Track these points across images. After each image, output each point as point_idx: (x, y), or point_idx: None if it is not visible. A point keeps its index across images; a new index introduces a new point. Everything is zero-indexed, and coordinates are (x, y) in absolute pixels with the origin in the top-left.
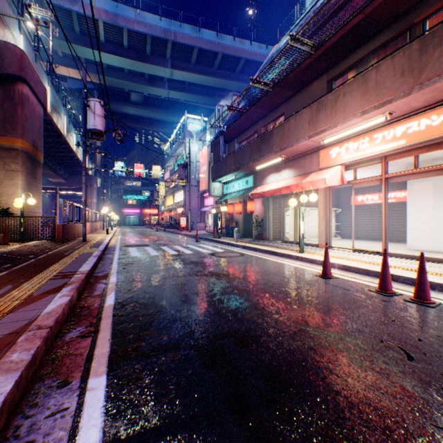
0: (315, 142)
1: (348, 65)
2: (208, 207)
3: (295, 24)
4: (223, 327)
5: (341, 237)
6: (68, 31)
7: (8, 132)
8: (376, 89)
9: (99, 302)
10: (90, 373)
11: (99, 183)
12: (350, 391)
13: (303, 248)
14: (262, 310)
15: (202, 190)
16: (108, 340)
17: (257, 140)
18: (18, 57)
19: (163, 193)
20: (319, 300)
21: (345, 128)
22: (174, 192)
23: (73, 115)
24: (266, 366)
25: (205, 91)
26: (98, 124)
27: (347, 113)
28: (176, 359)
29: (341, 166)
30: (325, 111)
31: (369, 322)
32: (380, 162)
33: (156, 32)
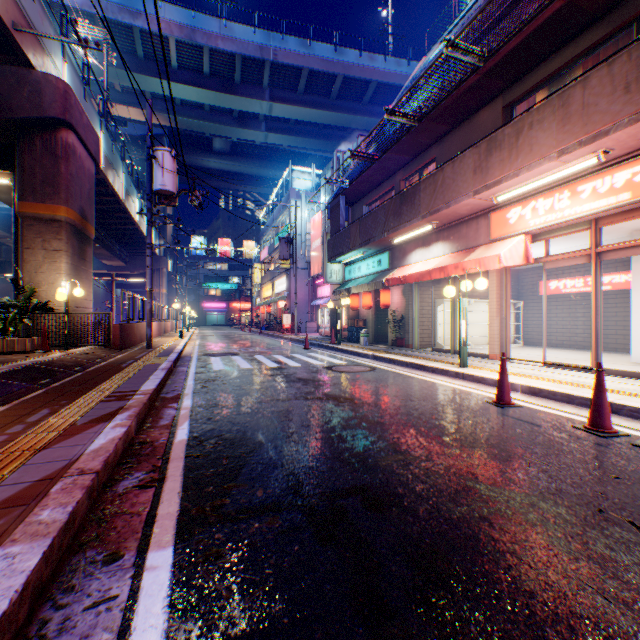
0: (484, 201)
1: (536, 81)
2: (323, 299)
3: (452, 26)
4: (346, 480)
5: (524, 344)
6: (128, 56)
7: (48, 197)
8: (583, 115)
9: (166, 436)
10: (150, 543)
11: (170, 267)
12: (553, 593)
13: (465, 360)
14: (405, 454)
15: (314, 274)
16: (177, 494)
17: (394, 199)
18: (61, 94)
19: (258, 280)
20: (493, 440)
21: (532, 177)
22: (274, 277)
23: (135, 172)
24: (414, 544)
25: (319, 131)
26: (168, 183)
27: (535, 153)
28: (275, 527)
29: (525, 236)
30: (500, 152)
31: (578, 479)
32: (588, 228)
33: (248, 50)
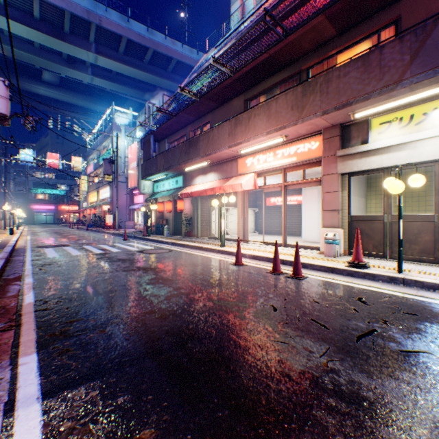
0: (234, 152)
1: (260, 91)
2: (138, 204)
3: (222, 40)
4: (147, 308)
5: (259, 233)
6: None
7: None
8: (276, 116)
9: (16, 302)
10: (19, 354)
11: None
12: (232, 332)
13: (224, 242)
14: (182, 293)
15: (131, 186)
16: (33, 330)
17: (186, 143)
18: None
19: (85, 188)
20: (228, 281)
21: (256, 143)
22: (99, 187)
23: None
24: (178, 327)
25: (135, 83)
26: (1, 107)
27: (257, 131)
28: (103, 334)
29: (254, 173)
30: (241, 126)
31: (258, 293)
32: (281, 172)
33: (76, 10)
